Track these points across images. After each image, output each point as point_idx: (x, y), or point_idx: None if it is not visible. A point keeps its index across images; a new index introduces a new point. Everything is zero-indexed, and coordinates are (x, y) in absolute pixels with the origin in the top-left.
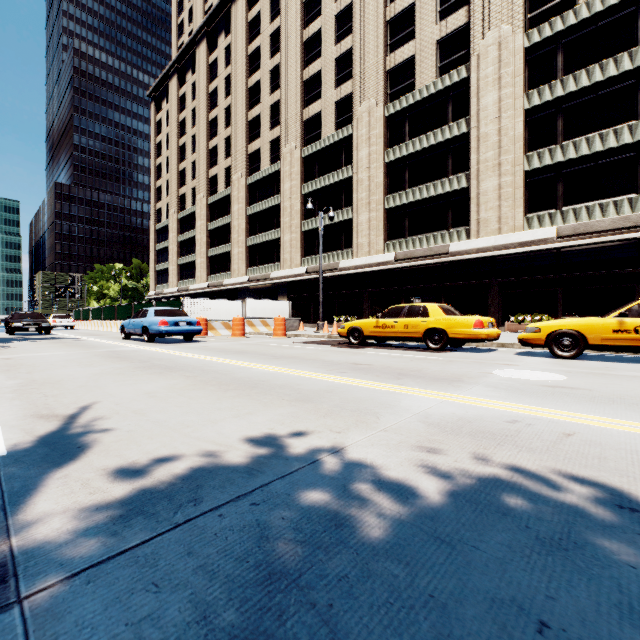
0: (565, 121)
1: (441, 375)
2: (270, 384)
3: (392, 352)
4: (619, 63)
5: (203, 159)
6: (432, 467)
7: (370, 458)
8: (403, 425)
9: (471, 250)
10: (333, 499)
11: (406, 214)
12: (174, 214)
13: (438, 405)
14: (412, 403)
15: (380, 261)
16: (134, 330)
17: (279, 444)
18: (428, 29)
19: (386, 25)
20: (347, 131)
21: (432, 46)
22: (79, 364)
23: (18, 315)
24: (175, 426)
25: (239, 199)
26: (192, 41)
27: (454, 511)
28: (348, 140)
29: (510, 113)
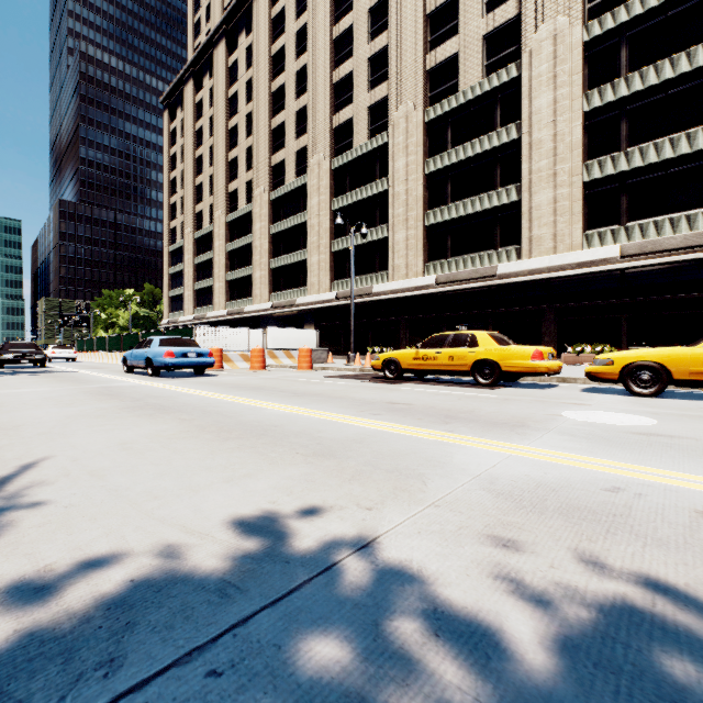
0: (630, 125)
1: (499, 418)
2: (284, 430)
3: (435, 388)
4: (692, 57)
5: (222, 172)
6: (517, 580)
7: (417, 560)
8: (461, 496)
9: (522, 272)
10: (356, 660)
11: (448, 232)
12: (190, 234)
13: (504, 462)
14: (468, 459)
15: (419, 285)
16: (137, 362)
17: (280, 531)
18: (473, 23)
19: (426, 19)
20: (382, 139)
21: (478, 42)
22: (57, 403)
23: (9, 345)
24: (137, 497)
25: (261, 216)
26: (209, 41)
27: (579, 695)
28: (383, 149)
29: (567, 116)
